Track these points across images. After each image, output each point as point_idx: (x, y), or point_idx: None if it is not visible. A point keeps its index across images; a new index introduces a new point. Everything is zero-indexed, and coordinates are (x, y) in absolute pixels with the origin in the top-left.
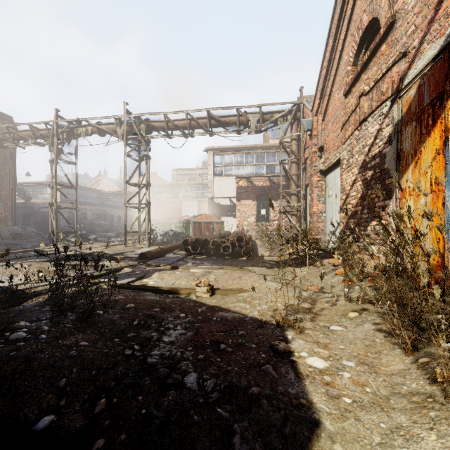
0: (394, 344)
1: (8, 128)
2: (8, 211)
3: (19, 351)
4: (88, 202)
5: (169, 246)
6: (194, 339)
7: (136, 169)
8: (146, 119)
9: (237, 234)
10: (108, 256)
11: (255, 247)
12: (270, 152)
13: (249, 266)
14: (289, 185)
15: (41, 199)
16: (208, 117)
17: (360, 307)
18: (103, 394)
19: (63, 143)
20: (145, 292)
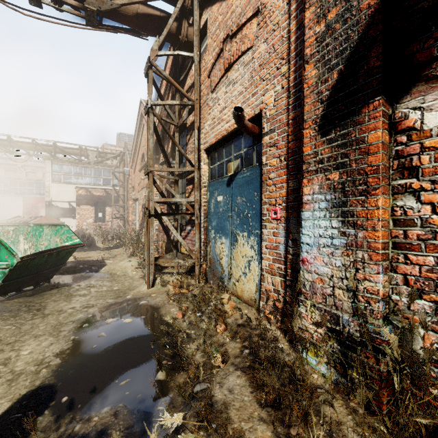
0: (129, 258)
1: None
2: None
3: None
4: None
5: None
6: (78, 264)
7: None
8: None
9: (78, 233)
10: None
11: (94, 241)
12: (106, 169)
13: (91, 250)
14: None
15: None
16: (54, 147)
17: (128, 254)
18: (60, 270)
19: None
20: None
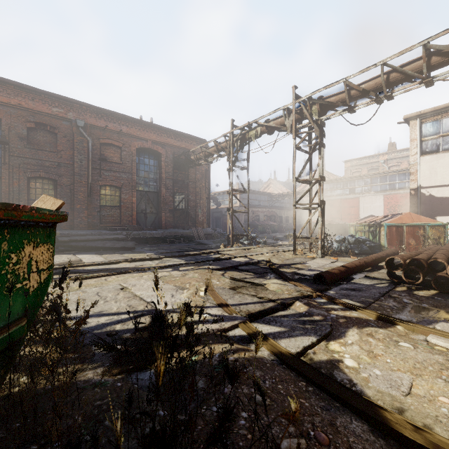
0: None
1: (201, 148)
2: (204, 216)
3: None
4: (260, 204)
5: (356, 263)
6: None
7: (306, 162)
8: (319, 97)
9: None
10: (275, 271)
11: None
12: None
13: None
14: None
15: (226, 204)
16: (424, 55)
17: None
18: None
19: (237, 150)
20: (346, 411)
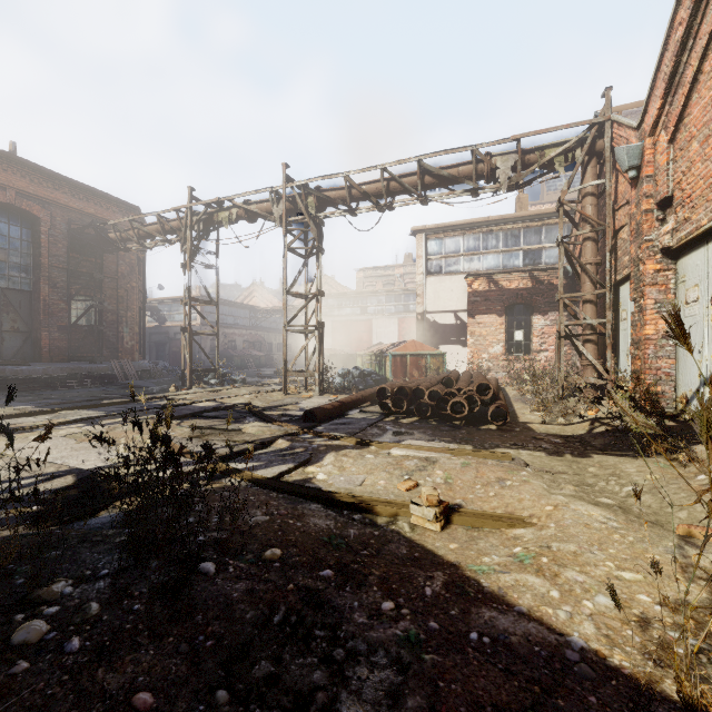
0: None
1: (132, 222)
2: (135, 340)
3: (4, 698)
4: (238, 323)
5: (352, 397)
6: None
7: (300, 269)
8: (317, 187)
9: (471, 376)
10: (256, 414)
11: (507, 402)
12: (531, 226)
13: (507, 445)
14: (571, 284)
15: (178, 321)
16: (419, 172)
17: None
18: None
19: (199, 237)
20: (308, 501)
